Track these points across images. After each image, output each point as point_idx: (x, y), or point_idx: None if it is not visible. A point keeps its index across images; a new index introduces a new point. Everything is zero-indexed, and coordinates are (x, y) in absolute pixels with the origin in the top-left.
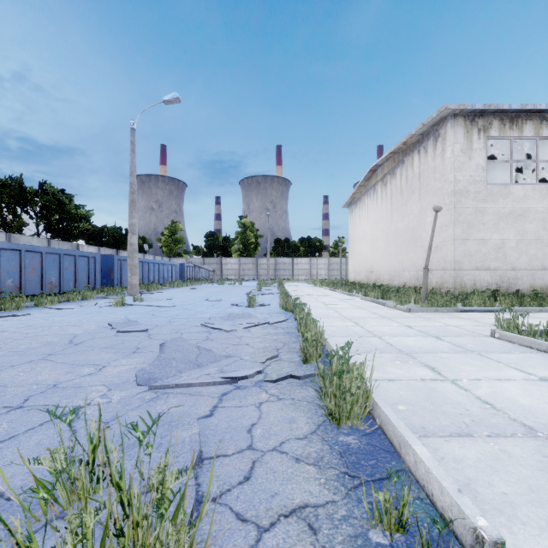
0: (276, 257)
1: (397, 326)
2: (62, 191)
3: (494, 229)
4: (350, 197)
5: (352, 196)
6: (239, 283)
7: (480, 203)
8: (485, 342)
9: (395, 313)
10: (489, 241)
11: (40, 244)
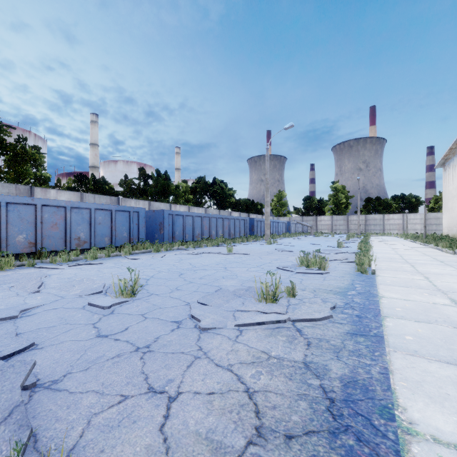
0: (366, 214)
1: (426, 258)
2: (221, 181)
3: None
4: (442, 158)
5: (444, 158)
6: (331, 236)
7: None
8: None
9: (440, 254)
10: None
11: (216, 213)
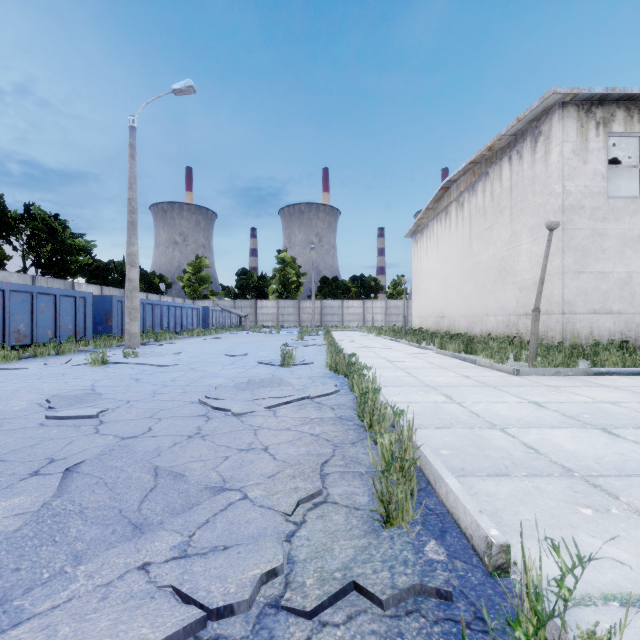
0: (322, 299)
1: (518, 403)
2: (54, 216)
3: (618, 259)
4: (415, 223)
5: (417, 222)
6: (276, 331)
7: (599, 223)
8: None
9: (497, 377)
10: (611, 274)
11: (22, 281)
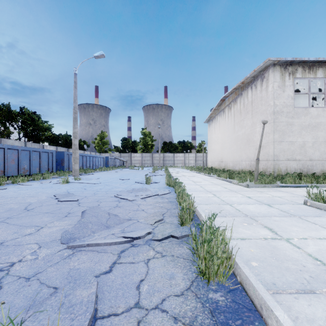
0: (164, 152)
1: (241, 197)
2: (34, 112)
3: (298, 135)
4: (209, 116)
5: (210, 116)
6: (141, 169)
7: (290, 119)
8: (301, 208)
9: (238, 188)
10: (295, 142)
11: (20, 145)
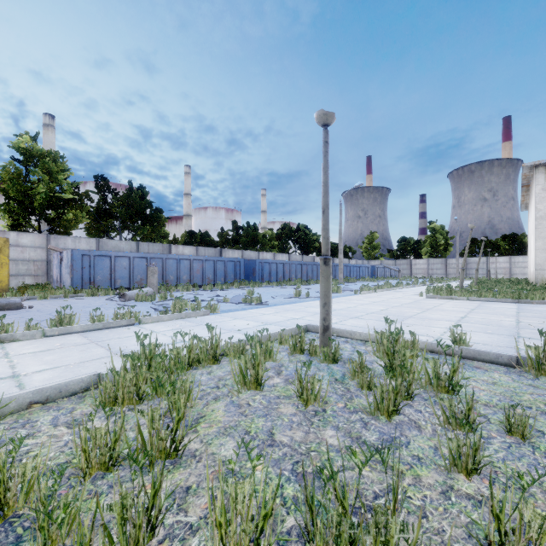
0: (468, 256)
1: (423, 291)
2: (306, 227)
3: None
4: (521, 203)
5: (522, 202)
6: (414, 280)
7: None
8: None
9: None
10: None
11: (299, 258)
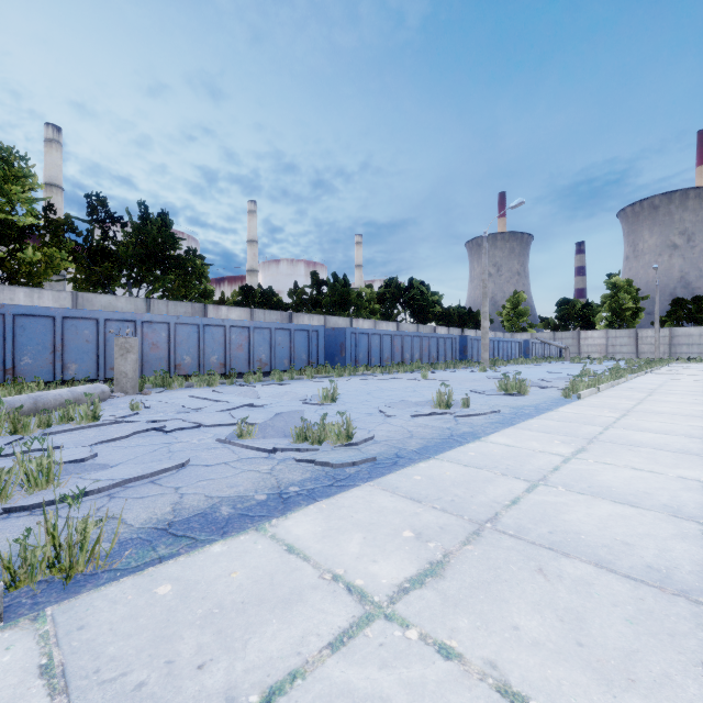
0: (672, 326)
1: (694, 389)
2: (421, 283)
3: None
4: None
5: None
6: (597, 362)
7: None
8: None
9: None
10: None
11: (413, 329)
